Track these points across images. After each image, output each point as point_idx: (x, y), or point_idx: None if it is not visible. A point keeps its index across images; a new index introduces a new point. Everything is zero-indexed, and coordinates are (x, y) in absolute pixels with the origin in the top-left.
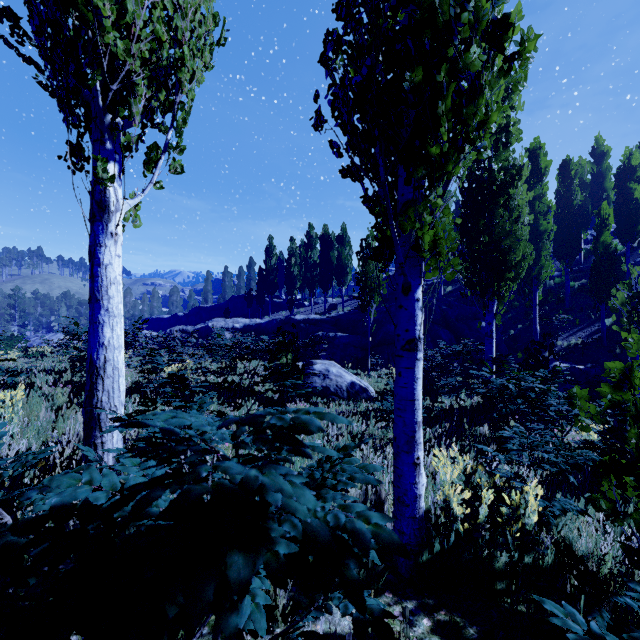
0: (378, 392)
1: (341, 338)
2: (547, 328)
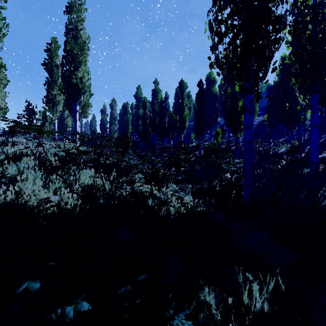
0: None
1: None
2: None
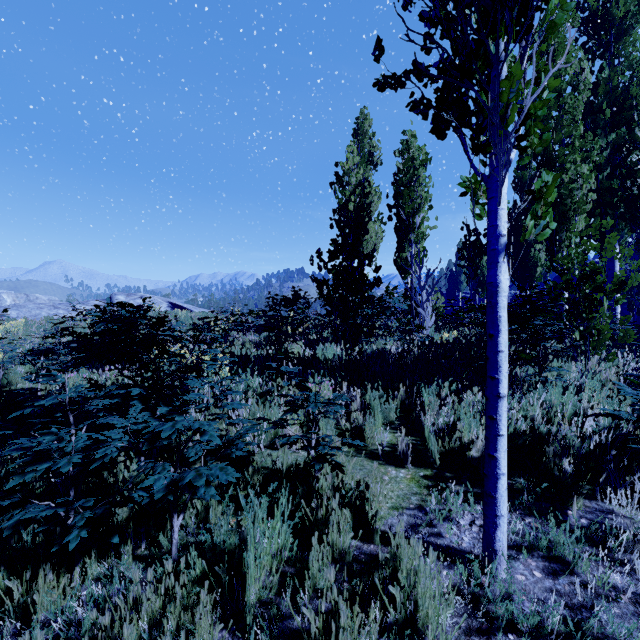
0: None
1: None
2: None
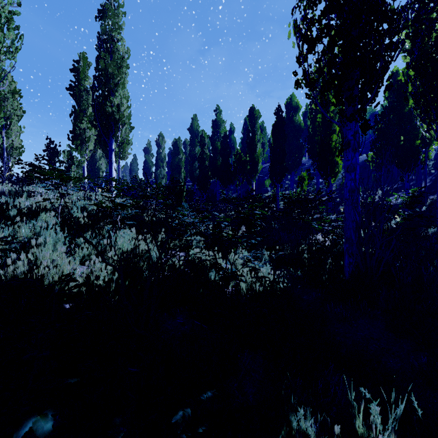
0: None
1: None
2: None
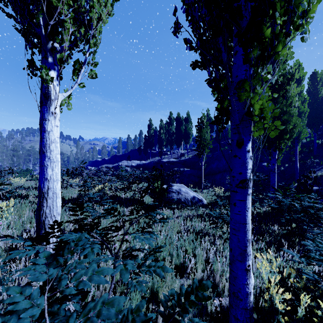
0: (209, 204)
1: (187, 171)
2: (303, 166)
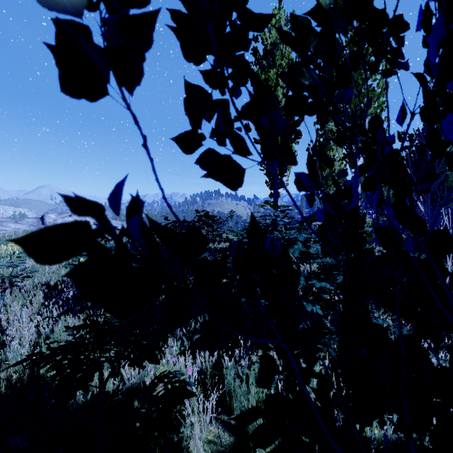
0: None
1: None
2: None
